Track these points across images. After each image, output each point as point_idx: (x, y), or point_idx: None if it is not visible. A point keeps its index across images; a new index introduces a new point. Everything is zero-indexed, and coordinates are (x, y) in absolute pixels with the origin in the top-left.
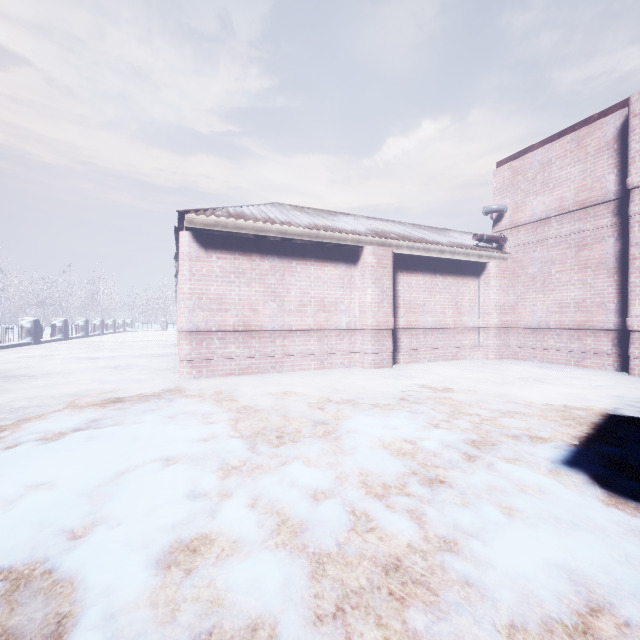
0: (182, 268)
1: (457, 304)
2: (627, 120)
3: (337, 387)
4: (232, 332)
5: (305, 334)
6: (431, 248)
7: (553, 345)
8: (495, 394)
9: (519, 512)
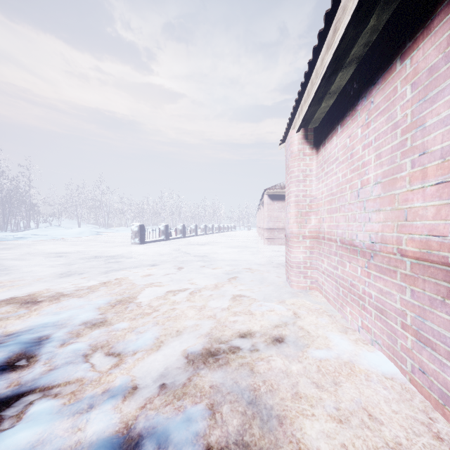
0: (265, 207)
1: None
2: None
3: None
4: (282, 229)
5: None
6: None
7: None
8: None
9: None
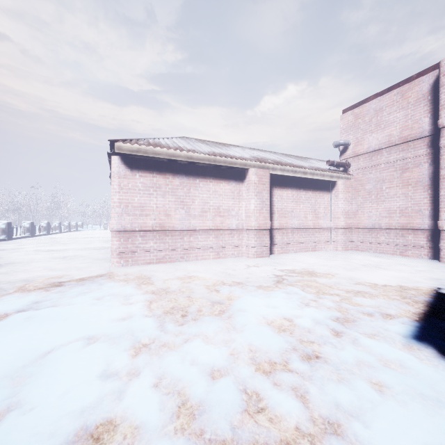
0: (113, 183)
1: (315, 211)
2: (438, 78)
3: (229, 273)
4: (151, 231)
5: (206, 233)
6: (297, 170)
7: (384, 240)
8: (347, 277)
9: (388, 389)
